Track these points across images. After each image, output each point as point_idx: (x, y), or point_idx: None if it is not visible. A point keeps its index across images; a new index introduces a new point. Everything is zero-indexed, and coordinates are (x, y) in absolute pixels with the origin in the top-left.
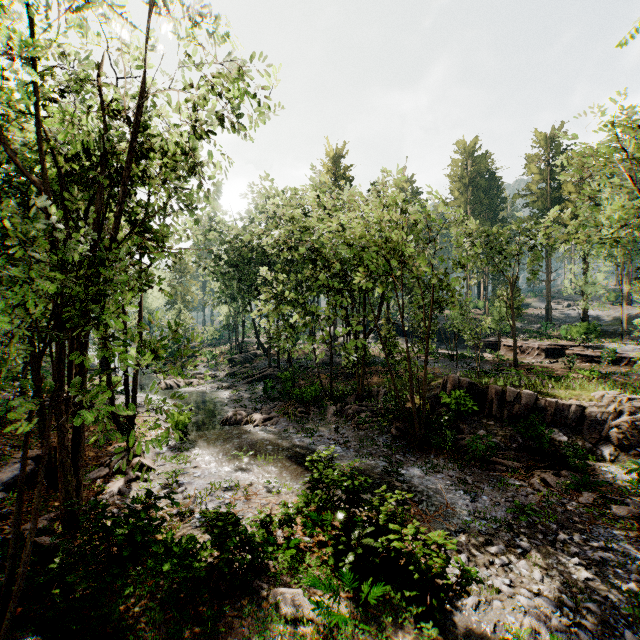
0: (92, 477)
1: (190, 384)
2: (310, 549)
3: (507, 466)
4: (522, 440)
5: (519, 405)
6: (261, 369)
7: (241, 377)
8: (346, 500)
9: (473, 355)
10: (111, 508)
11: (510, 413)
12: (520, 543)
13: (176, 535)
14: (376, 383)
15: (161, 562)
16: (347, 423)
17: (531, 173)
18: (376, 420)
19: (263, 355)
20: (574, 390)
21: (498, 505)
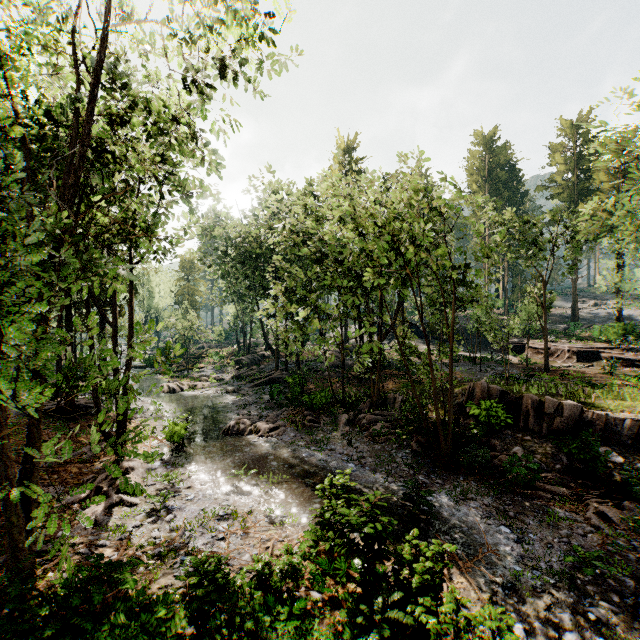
0: (69, 501)
1: (194, 387)
2: (319, 611)
3: (553, 493)
4: (567, 460)
5: (561, 418)
6: (268, 372)
7: (247, 380)
8: (365, 547)
9: (496, 358)
10: (79, 547)
11: (550, 427)
12: (591, 609)
13: (152, 588)
14: (392, 388)
15: (123, 638)
16: (361, 434)
17: (555, 163)
18: (394, 432)
19: (271, 357)
20: (623, 400)
21: (551, 548)
